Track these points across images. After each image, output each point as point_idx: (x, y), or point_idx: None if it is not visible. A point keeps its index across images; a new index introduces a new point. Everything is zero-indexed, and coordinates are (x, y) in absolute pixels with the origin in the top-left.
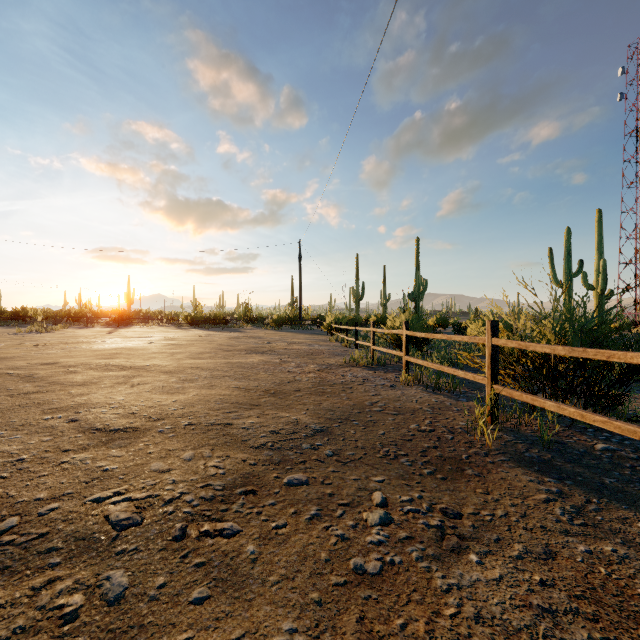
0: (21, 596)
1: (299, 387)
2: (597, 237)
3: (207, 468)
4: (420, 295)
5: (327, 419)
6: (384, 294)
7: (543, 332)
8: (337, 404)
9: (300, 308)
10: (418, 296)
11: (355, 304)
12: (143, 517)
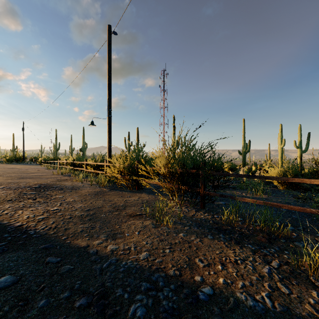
0: (21, 174)
1: (35, 171)
2: (137, 135)
3: (27, 173)
4: (85, 149)
5: (41, 172)
6: (71, 147)
7: (72, 160)
8: (43, 171)
9: (23, 153)
10: (84, 150)
11: (55, 152)
12: (25, 173)
